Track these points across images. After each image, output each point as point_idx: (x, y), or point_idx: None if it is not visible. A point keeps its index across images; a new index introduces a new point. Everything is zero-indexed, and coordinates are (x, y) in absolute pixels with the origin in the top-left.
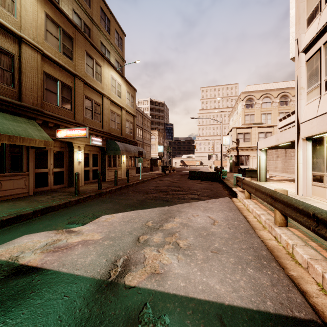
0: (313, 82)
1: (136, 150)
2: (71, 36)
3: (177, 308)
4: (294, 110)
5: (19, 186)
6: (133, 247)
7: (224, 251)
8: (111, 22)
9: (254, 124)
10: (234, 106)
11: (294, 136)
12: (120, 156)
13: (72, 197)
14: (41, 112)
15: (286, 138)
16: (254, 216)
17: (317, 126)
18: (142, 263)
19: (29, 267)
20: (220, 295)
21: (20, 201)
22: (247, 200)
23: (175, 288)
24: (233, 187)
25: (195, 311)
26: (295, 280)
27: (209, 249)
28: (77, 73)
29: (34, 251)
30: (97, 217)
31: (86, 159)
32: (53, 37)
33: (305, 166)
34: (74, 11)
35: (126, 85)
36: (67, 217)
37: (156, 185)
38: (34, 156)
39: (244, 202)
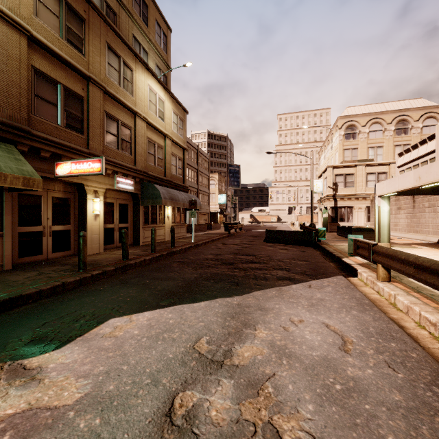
0: None
1: (186, 199)
2: (82, 16)
3: None
4: (424, 138)
5: None
6: None
7: None
8: (149, 9)
9: (360, 161)
10: (327, 138)
11: None
12: (162, 207)
13: (72, 275)
14: (27, 133)
15: None
16: (417, 323)
17: None
18: None
19: None
20: None
21: None
22: (383, 283)
23: None
24: (343, 257)
25: None
26: None
27: None
28: (93, 76)
29: None
30: (98, 324)
31: (108, 211)
32: (50, 13)
33: None
34: None
35: (173, 103)
36: (38, 322)
37: (216, 251)
38: (17, 205)
39: (379, 287)
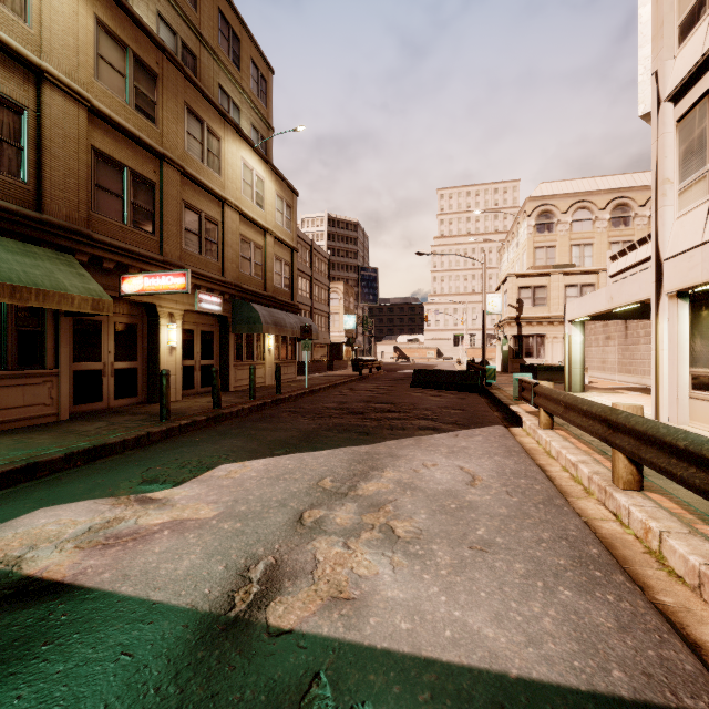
0: (693, 166)
1: (296, 323)
2: (154, 70)
3: (393, 685)
4: (643, 236)
5: (38, 401)
6: (289, 536)
7: (499, 545)
8: (241, 43)
9: (556, 267)
10: (511, 229)
11: (648, 290)
12: (262, 336)
13: (155, 425)
14: (87, 237)
15: (632, 293)
16: (563, 468)
17: (702, 266)
18: (310, 574)
19: (46, 583)
20: (497, 652)
21: (38, 432)
22: (544, 430)
23: (388, 636)
24: (512, 404)
25: (439, 693)
26: (672, 617)
27: (464, 540)
28: (168, 153)
29: (61, 544)
30: (209, 469)
31: (186, 341)
32: (114, 72)
33: (676, 356)
34: (161, 17)
35: (276, 181)
36: (140, 468)
37: (340, 399)
38: (72, 334)
39: (538, 435)
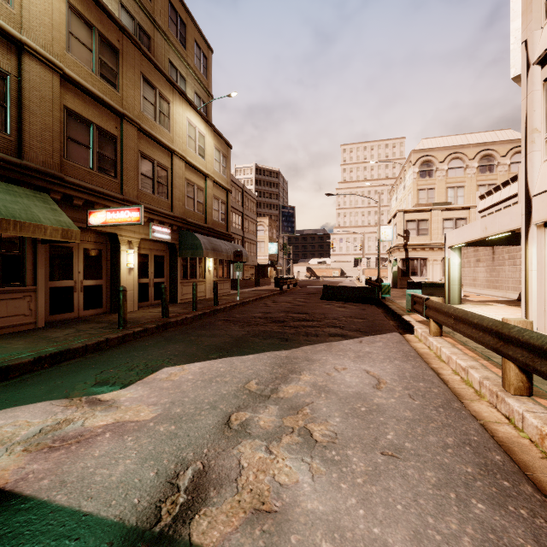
0: None
1: (230, 249)
2: (116, 46)
3: None
4: (507, 179)
5: (18, 312)
6: (217, 440)
7: (408, 451)
8: (187, 28)
9: (436, 204)
10: (399, 175)
11: (519, 221)
12: (203, 259)
13: (113, 332)
14: (60, 179)
15: (504, 224)
16: (454, 371)
17: None
18: (234, 481)
19: None
20: None
21: (17, 338)
22: (434, 338)
23: None
24: (404, 314)
25: None
26: None
27: (376, 445)
28: (127, 113)
29: (12, 447)
30: (153, 372)
31: (142, 264)
32: (83, 46)
33: (543, 276)
34: (122, 5)
35: (215, 137)
36: (95, 370)
37: (265, 309)
38: (49, 258)
39: (429, 341)
